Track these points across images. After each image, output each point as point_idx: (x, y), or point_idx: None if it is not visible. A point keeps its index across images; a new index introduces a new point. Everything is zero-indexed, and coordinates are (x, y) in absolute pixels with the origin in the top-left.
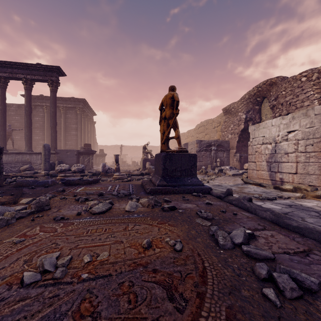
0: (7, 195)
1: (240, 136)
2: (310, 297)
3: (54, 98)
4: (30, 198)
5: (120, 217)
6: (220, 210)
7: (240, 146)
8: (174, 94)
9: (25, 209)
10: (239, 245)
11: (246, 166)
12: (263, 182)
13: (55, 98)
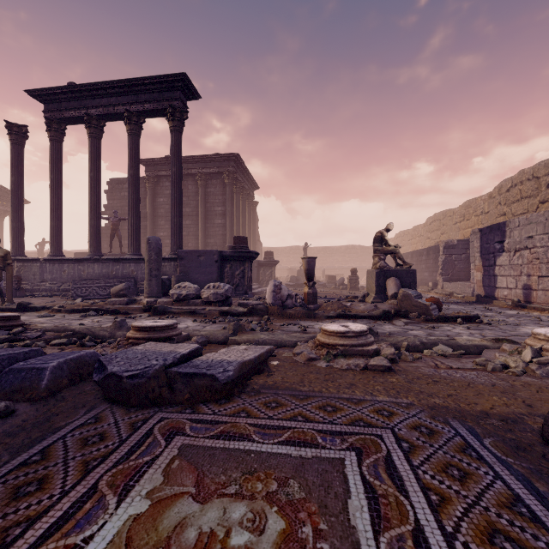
0: None
1: None
2: None
3: (177, 144)
4: None
5: None
6: None
7: None
8: None
9: None
10: None
11: None
12: None
13: (179, 144)
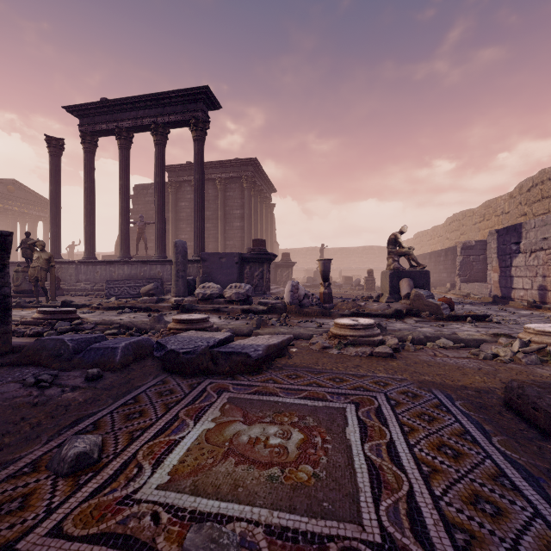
0: None
1: None
2: None
3: (200, 152)
4: None
5: None
6: None
7: None
8: None
9: None
10: None
11: None
12: None
13: (201, 152)
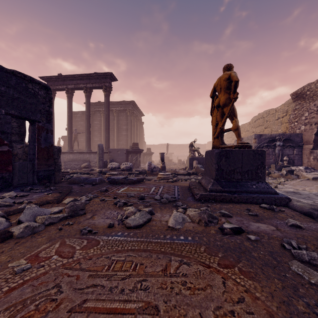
0: (56, 192)
1: None
2: None
3: (107, 102)
4: (72, 198)
5: (160, 240)
6: None
7: None
8: (232, 73)
9: (62, 212)
10: None
11: None
12: None
13: (108, 101)
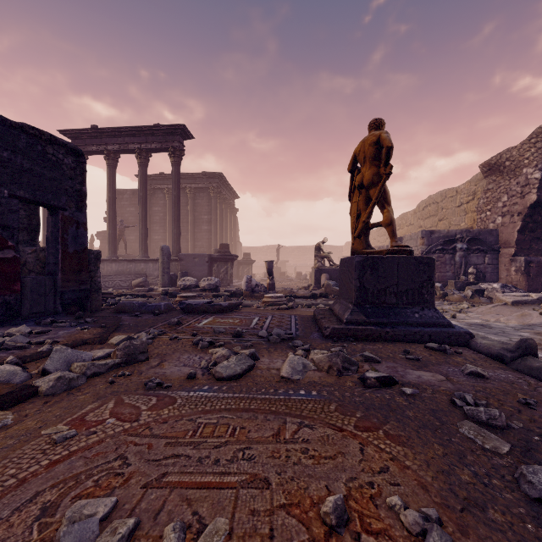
0: (96, 327)
1: (527, 218)
2: None
3: (177, 174)
4: (123, 336)
5: (269, 396)
6: (520, 399)
7: (526, 240)
8: (382, 134)
9: (110, 357)
10: None
11: None
12: None
13: (178, 174)
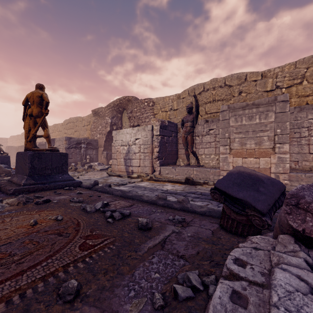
0: None
1: (107, 136)
2: (126, 218)
3: None
4: None
5: None
6: (89, 195)
7: (107, 145)
8: (44, 94)
9: None
10: (99, 209)
11: (110, 162)
12: (122, 174)
13: None
